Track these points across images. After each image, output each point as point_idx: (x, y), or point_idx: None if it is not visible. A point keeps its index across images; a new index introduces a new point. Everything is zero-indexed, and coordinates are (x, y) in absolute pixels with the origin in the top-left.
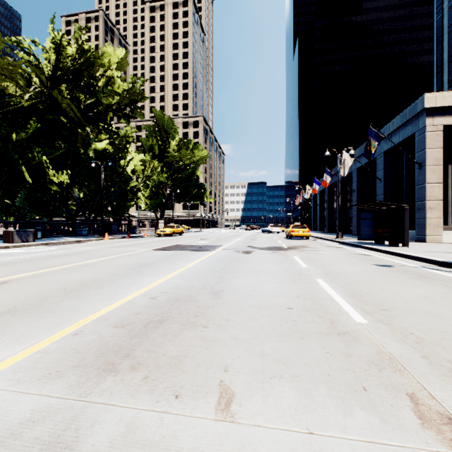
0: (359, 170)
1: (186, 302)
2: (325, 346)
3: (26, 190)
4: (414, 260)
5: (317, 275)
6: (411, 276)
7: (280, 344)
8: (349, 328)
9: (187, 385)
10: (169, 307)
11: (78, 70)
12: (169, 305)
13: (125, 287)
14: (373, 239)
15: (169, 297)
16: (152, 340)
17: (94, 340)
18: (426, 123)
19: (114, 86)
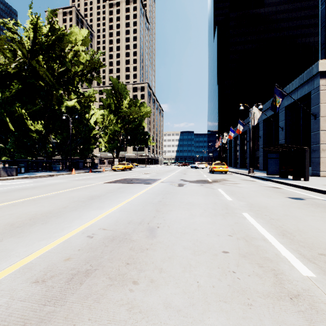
0: (265, 121)
1: (120, 242)
2: (281, 324)
3: (14, 136)
4: (319, 193)
5: (242, 209)
6: None
7: (224, 318)
8: (299, 287)
9: None
10: (103, 250)
11: (51, 45)
12: (103, 246)
13: (68, 222)
14: (279, 174)
15: (106, 235)
16: (67, 309)
17: None
18: (320, 84)
19: (79, 58)
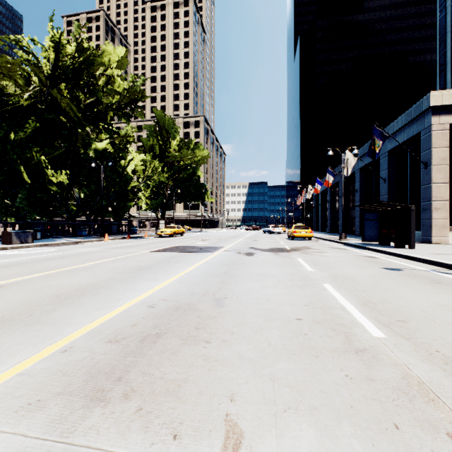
0: (362, 170)
1: (186, 311)
2: (342, 367)
3: (26, 190)
4: (423, 263)
5: (324, 280)
6: (423, 281)
7: (292, 364)
8: (366, 344)
9: (187, 420)
10: (169, 317)
11: (78, 69)
12: (169, 315)
13: (122, 294)
14: (378, 240)
15: (169, 305)
16: (148, 359)
17: (85, 358)
18: (432, 122)
19: (114, 85)
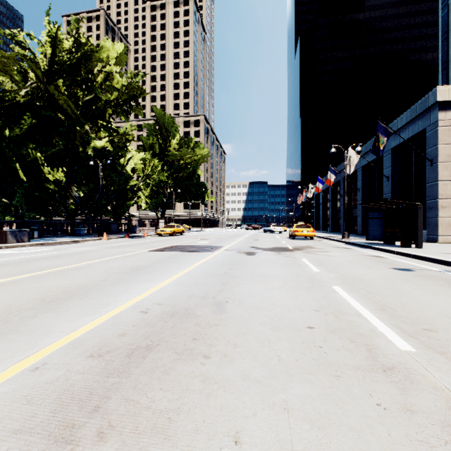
0: (365, 168)
1: (183, 318)
2: (371, 392)
3: (23, 189)
4: (434, 263)
5: (332, 281)
6: (440, 283)
7: (309, 388)
8: (394, 360)
9: None
10: (162, 325)
11: (75, 65)
12: (163, 322)
13: (113, 297)
14: (383, 239)
15: (164, 311)
16: (134, 380)
17: (58, 379)
18: (439, 118)
19: (112, 82)
